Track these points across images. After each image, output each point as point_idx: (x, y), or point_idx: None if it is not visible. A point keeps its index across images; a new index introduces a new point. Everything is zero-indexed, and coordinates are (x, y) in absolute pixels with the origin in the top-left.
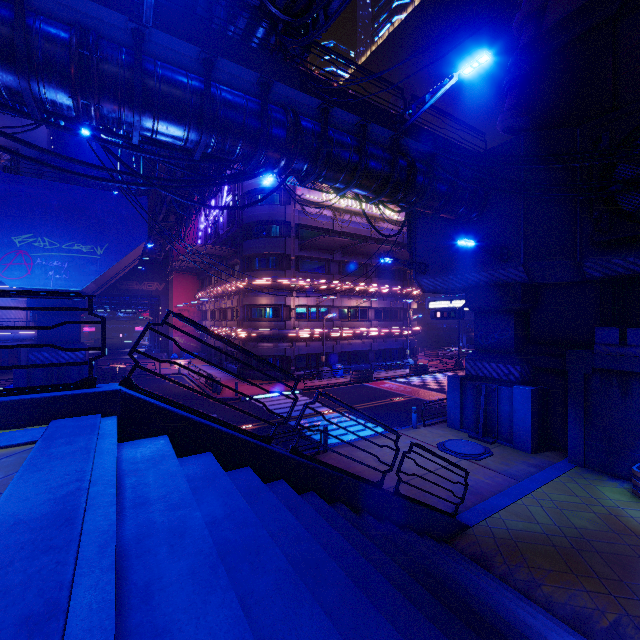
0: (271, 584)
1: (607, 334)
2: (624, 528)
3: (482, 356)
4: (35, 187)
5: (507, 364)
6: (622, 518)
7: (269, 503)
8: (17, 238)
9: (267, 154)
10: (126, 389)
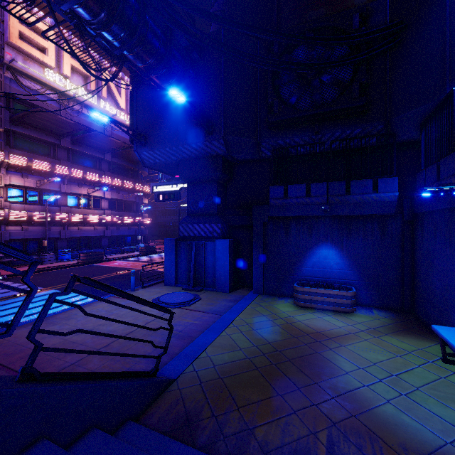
0: None
1: (277, 191)
2: (299, 331)
3: (193, 219)
4: None
5: (212, 223)
6: (295, 324)
7: None
8: None
9: None
10: None
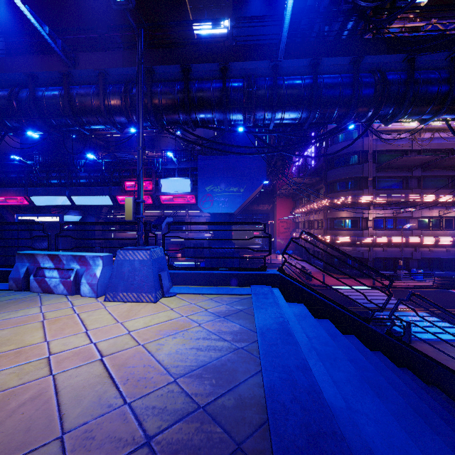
0: (395, 409)
1: None
2: None
3: None
4: (214, 160)
5: None
6: None
7: (375, 363)
8: (207, 188)
9: (357, 111)
10: (281, 274)
